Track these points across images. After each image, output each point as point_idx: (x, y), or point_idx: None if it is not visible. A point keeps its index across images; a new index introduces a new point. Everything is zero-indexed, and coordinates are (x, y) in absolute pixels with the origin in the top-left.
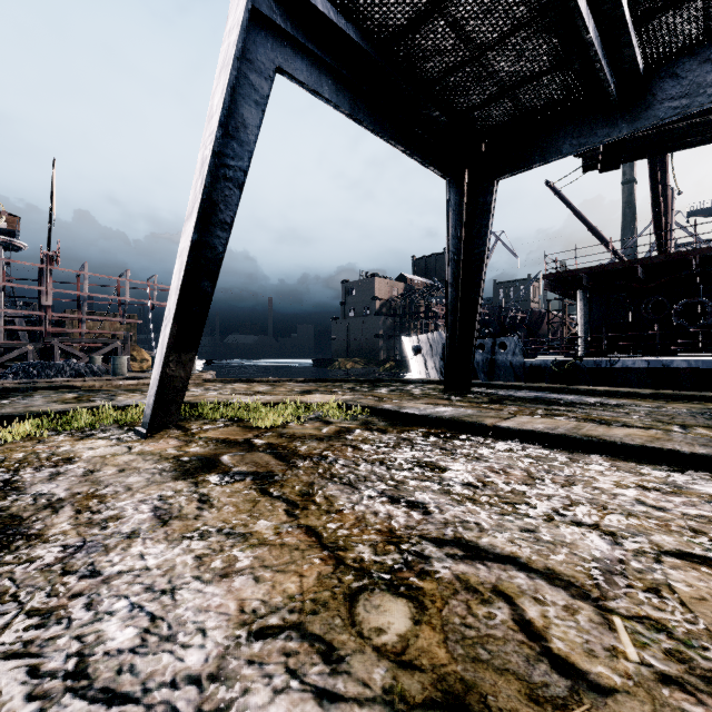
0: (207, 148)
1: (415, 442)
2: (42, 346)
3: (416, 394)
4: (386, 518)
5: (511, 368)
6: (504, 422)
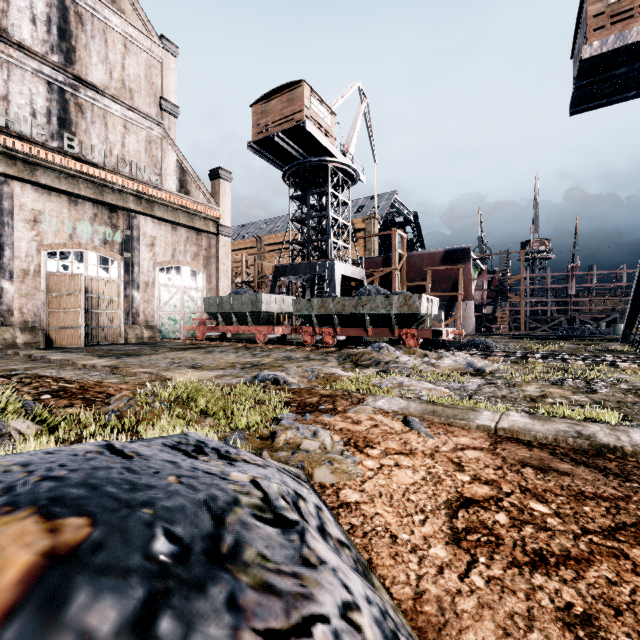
0: (634, 286)
1: None
2: (569, 318)
3: None
4: None
5: None
6: None
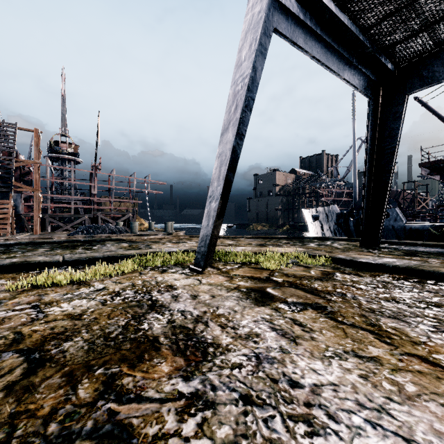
0: (238, 85)
1: (396, 284)
2: (92, 216)
3: (340, 248)
4: None
5: (393, 230)
6: None
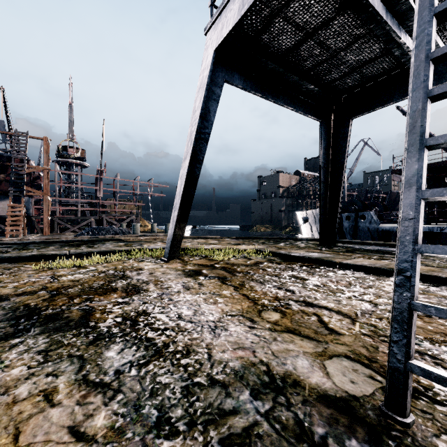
0: (193, 127)
1: (295, 268)
2: (98, 218)
3: (301, 246)
4: (275, 293)
5: (368, 232)
6: (346, 260)
